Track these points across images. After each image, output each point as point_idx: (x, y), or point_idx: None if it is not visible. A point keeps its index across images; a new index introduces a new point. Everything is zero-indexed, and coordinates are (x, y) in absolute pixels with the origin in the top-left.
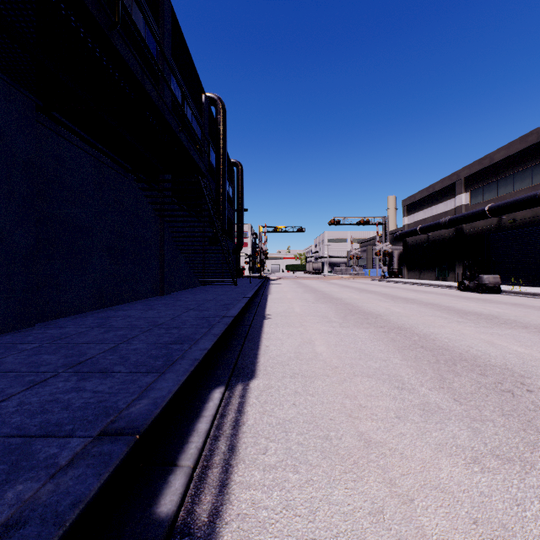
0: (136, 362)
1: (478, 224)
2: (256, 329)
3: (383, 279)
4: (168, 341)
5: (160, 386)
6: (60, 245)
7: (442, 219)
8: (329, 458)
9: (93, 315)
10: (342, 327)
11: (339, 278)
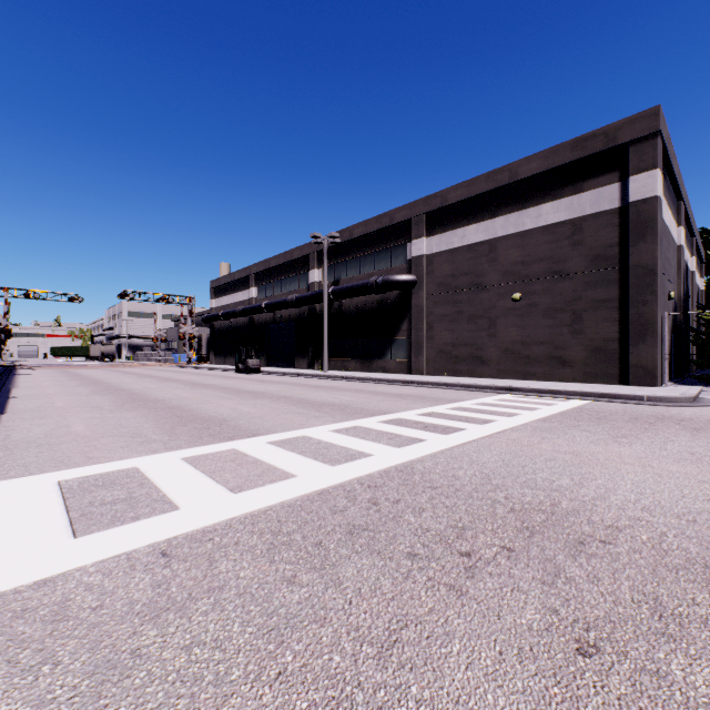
0: None
1: (263, 316)
2: (1, 403)
3: (187, 365)
4: None
5: None
6: None
7: (238, 308)
8: (44, 419)
9: None
10: (88, 397)
11: (134, 365)
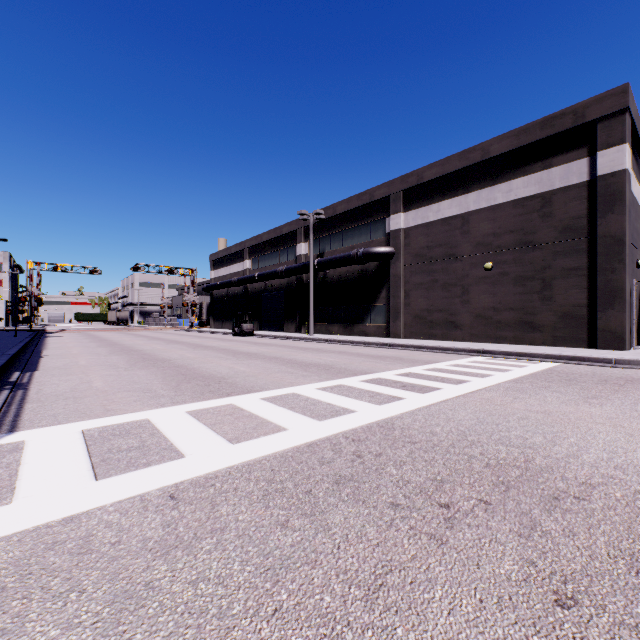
0: None
1: (256, 285)
2: (34, 361)
3: (190, 329)
4: None
5: None
6: None
7: (234, 278)
8: (69, 375)
9: None
10: (106, 356)
11: (145, 328)
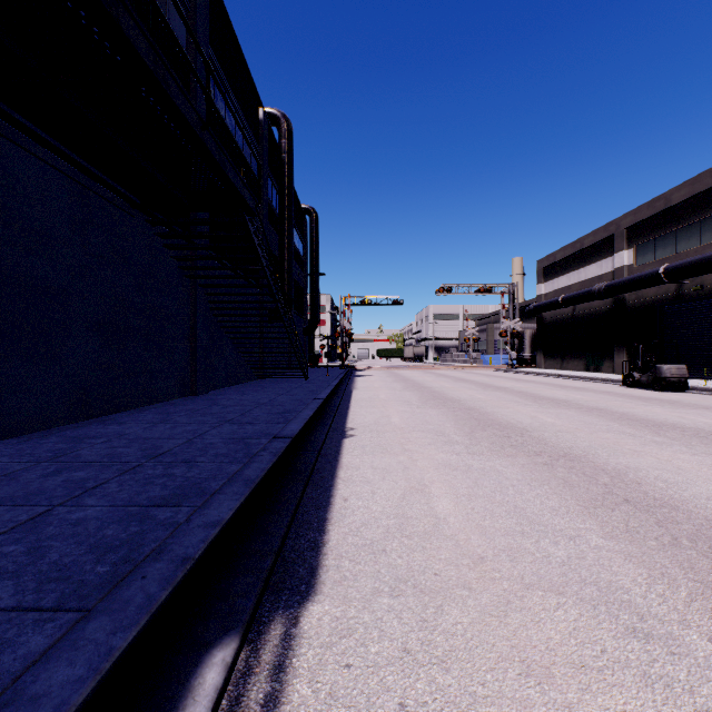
0: (52, 566)
1: (648, 292)
2: (328, 458)
3: (511, 369)
4: (155, 497)
5: (45, 681)
6: (2, 319)
7: (595, 286)
8: None
9: (62, 432)
10: (473, 455)
11: (450, 367)
